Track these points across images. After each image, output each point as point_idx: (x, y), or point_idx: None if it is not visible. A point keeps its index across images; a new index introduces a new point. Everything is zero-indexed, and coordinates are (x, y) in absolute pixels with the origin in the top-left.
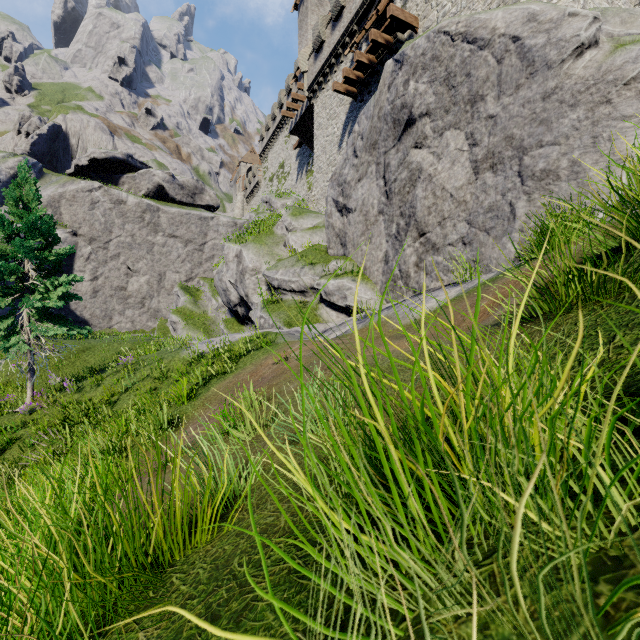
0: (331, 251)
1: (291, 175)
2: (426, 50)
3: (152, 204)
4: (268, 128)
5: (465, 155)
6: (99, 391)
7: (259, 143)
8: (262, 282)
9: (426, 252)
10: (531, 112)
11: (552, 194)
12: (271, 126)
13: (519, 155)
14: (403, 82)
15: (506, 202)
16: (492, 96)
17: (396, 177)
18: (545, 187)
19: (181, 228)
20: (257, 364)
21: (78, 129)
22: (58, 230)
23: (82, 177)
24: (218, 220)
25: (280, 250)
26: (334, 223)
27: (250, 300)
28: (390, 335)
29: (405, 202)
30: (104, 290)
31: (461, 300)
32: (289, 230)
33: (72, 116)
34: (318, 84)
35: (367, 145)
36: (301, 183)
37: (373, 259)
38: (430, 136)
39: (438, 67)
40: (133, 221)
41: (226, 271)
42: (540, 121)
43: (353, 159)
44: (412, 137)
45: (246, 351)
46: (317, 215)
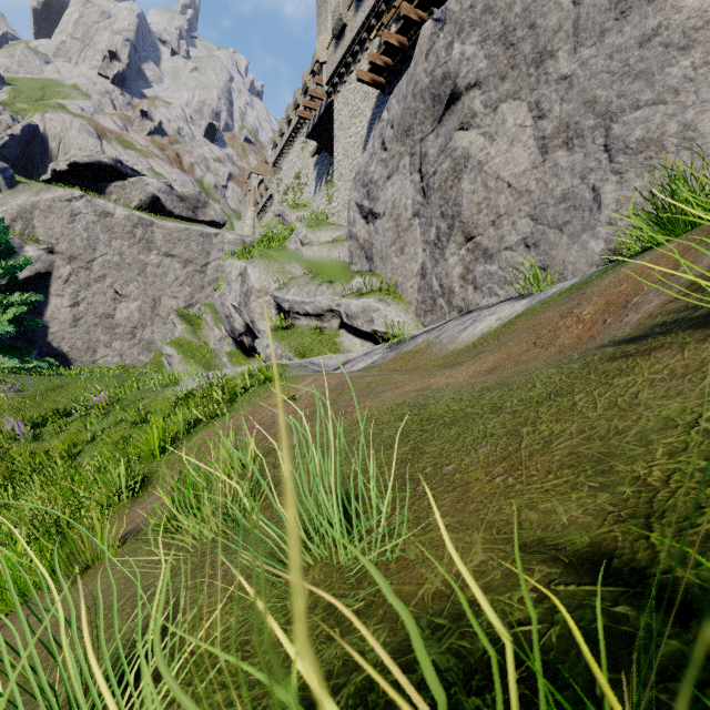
0: (354, 267)
1: (308, 187)
2: (476, 0)
3: (144, 217)
4: (282, 133)
5: (528, 132)
6: (60, 440)
7: (272, 151)
8: (271, 305)
9: (475, 260)
10: (622, 64)
11: (654, 171)
12: (286, 131)
13: (605, 123)
14: (445, 45)
15: (587, 187)
16: (566, 50)
17: (435, 169)
18: (644, 162)
19: (179, 246)
20: (256, 404)
21: (59, 131)
22: (30, 246)
23: (60, 184)
24: (223, 237)
25: (293, 267)
26: (358, 232)
27: (256, 327)
28: (433, 364)
29: (447, 199)
30: (87, 318)
31: (536, 313)
32: (304, 244)
33: (52, 115)
34: (339, 76)
35: (399, 133)
36: (320, 196)
37: (406, 273)
38: (480, 112)
39: (492, 21)
40: (122, 237)
41: (228, 293)
42: (636, 75)
43: (381, 153)
44: (456, 116)
45: (245, 388)
46: (338, 227)
